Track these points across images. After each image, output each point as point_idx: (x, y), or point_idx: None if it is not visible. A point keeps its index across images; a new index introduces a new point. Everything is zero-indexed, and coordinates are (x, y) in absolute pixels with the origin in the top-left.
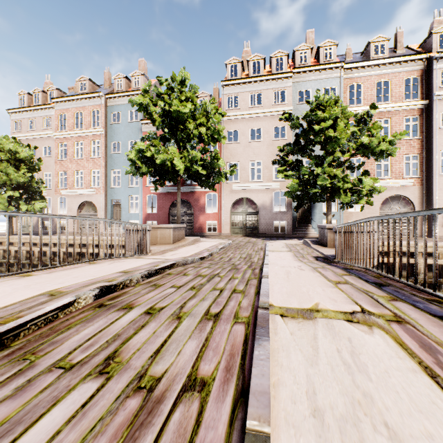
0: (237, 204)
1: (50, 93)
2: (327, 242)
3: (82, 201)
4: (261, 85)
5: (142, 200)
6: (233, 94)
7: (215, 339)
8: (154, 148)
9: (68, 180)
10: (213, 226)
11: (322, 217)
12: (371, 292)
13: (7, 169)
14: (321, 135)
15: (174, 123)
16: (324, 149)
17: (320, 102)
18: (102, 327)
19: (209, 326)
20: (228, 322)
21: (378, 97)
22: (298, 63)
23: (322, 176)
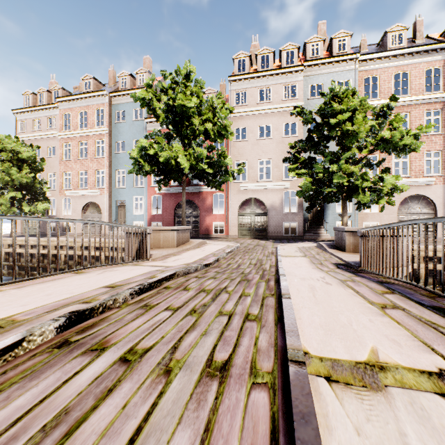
0: (245, 205)
1: (55, 92)
2: (345, 246)
3: (86, 202)
4: (271, 80)
5: (147, 201)
6: (241, 90)
7: (222, 427)
8: (157, 145)
9: (72, 180)
10: (220, 228)
11: (335, 218)
12: (440, 325)
13: (10, 169)
14: (337, 129)
15: (179, 119)
16: (340, 145)
17: (335, 94)
18: (48, 390)
19: (212, 392)
20: (242, 383)
21: (394, 92)
22: (310, 56)
23: (339, 173)
